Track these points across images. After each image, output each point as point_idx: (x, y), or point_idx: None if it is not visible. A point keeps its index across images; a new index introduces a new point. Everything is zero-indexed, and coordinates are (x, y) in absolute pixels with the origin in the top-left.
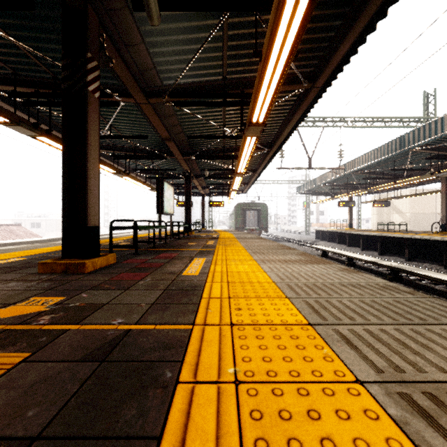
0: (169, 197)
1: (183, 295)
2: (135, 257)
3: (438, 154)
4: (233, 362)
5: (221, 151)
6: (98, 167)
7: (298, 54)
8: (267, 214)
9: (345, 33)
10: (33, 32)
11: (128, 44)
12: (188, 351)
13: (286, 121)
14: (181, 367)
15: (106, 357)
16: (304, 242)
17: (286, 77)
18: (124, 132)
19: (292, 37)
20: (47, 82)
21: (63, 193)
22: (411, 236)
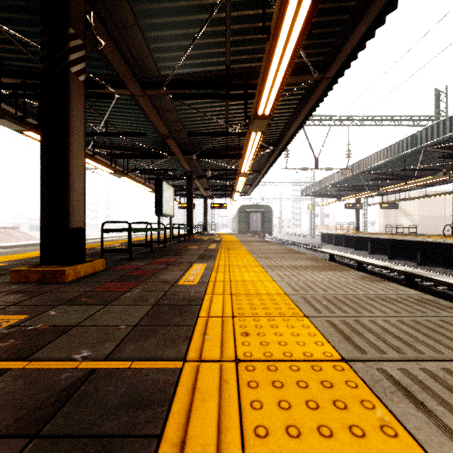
0: (168, 198)
1: (175, 312)
2: (128, 262)
3: (452, 153)
4: (240, 439)
5: (223, 150)
6: (83, 160)
7: (308, 41)
8: (271, 216)
9: (361, 14)
10: (15, 13)
11: (121, 26)
12: (171, 413)
13: (293, 117)
14: (156, 449)
15: (43, 426)
16: (309, 246)
17: (294, 67)
18: (121, 129)
19: (306, 5)
20: (35, 72)
21: (42, 190)
22: (423, 239)
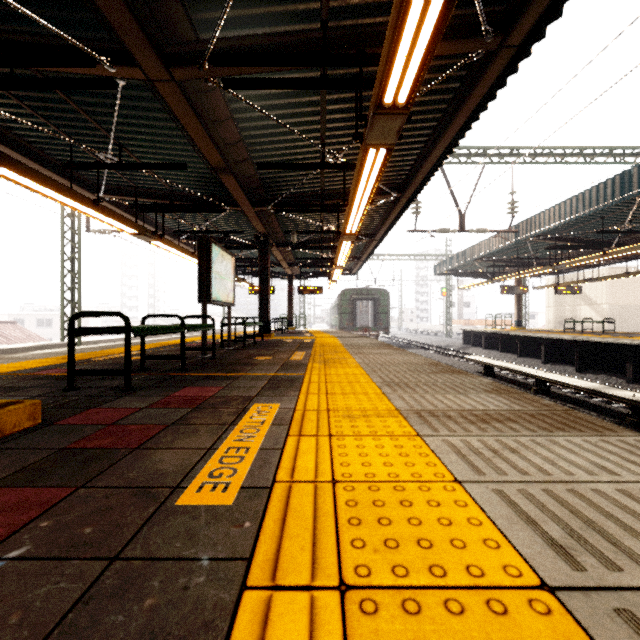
0: (224, 273)
1: None
2: (116, 399)
3: None
4: None
5: (317, 197)
6: None
7: None
8: (388, 305)
9: None
10: None
11: None
12: None
13: (434, 137)
14: None
15: None
16: (446, 349)
17: (448, 25)
18: (149, 161)
19: None
20: None
21: None
22: (638, 342)
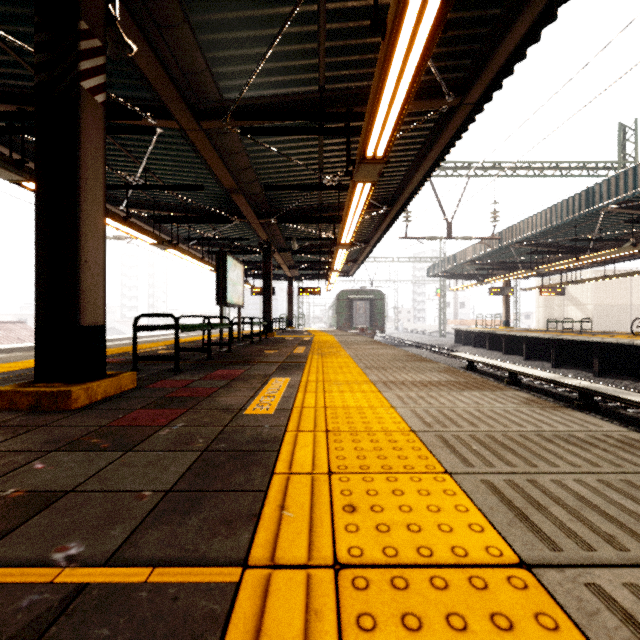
0: (236, 279)
1: (237, 464)
2: (174, 376)
3: None
4: None
5: (316, 210)
6: (102, 223)
7: (440, 48)
8: (383, 306)
9: (521, 5)
10: (4, 4)
11: (162, 24)
12: None
13: (416, 162)
14: None
15: None
16: (438, 348)
17: (418, 88)
18: (168, 180)
19: None
20: None
21: (38, 268)
22: (602, 339)
